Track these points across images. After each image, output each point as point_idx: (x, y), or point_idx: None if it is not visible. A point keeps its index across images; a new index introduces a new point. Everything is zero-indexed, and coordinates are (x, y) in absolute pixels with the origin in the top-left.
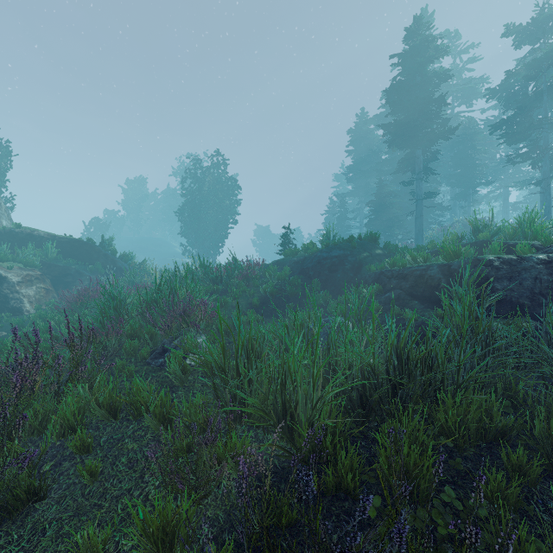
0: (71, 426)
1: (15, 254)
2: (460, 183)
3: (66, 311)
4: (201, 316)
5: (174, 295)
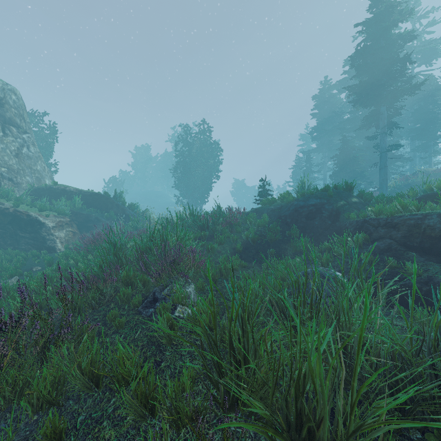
0: (48, 400)
1: (52, 205)
2: (421, 136)
3: (82, 252)
4: (190, 263)
5: (166, 243)
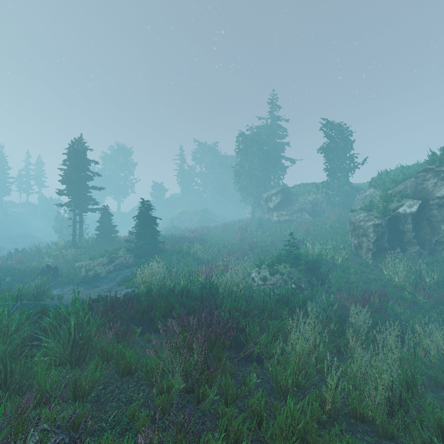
0: None
1: None
2: None
3: None
4: None
5: None
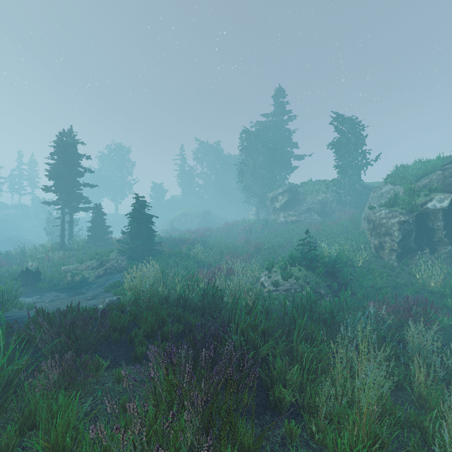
0: None
1: None
2: None
3: None
4: None
5: None
